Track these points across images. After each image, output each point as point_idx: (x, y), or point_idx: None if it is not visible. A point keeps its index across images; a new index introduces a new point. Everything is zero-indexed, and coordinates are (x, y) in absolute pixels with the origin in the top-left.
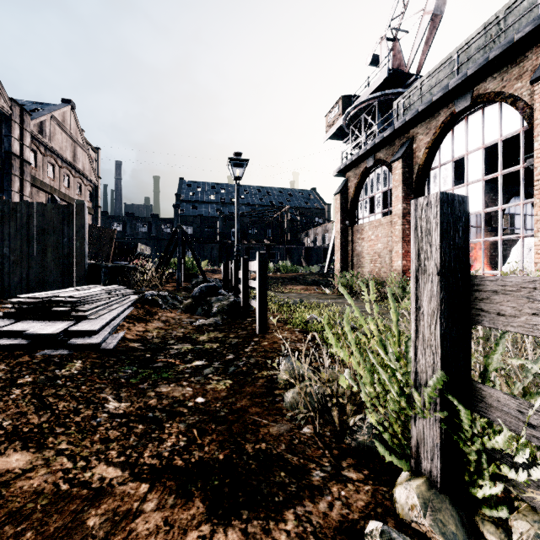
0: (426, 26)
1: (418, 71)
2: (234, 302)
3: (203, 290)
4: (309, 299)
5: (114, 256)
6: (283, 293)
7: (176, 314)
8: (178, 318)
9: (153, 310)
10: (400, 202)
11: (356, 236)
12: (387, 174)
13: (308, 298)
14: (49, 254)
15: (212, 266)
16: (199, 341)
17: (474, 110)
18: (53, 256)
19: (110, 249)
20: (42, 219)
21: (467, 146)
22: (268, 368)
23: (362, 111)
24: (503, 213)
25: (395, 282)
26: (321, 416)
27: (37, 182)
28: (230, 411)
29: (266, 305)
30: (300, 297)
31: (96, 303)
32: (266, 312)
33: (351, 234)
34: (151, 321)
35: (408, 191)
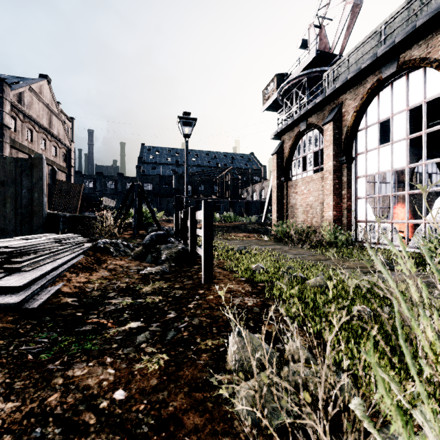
0: (348, 14)
1: (340, 52)
2: (182, 250)
3: (153, 238)
4: (251, 246)
5: (82, 208)
6: (228, 239)
7: (126, 261)
8: (126, 266)
9: (103, 257)
10: (331, 159)
11: (290, 191)
12: (318, 136)
13: (250, 244)
14: (8, 204)
15: (168, 216)
16: (142, 293)
17: (399, 76)
18: (12, 206)
19: (77, 201)
20: (1, 172)
21: (392, 109)
22: (213, 334)
23: (293, 86)
24: (413, 171)
25: (328, 230)
26: (292, 438)
27: (16, 144)
28: (157, 423)
29: (211, 255)
30: (243, 243)
31: (39, 252)
32: (211, 262)
33: (286, 189)
34: (97, 270)
35: (338, 150)
